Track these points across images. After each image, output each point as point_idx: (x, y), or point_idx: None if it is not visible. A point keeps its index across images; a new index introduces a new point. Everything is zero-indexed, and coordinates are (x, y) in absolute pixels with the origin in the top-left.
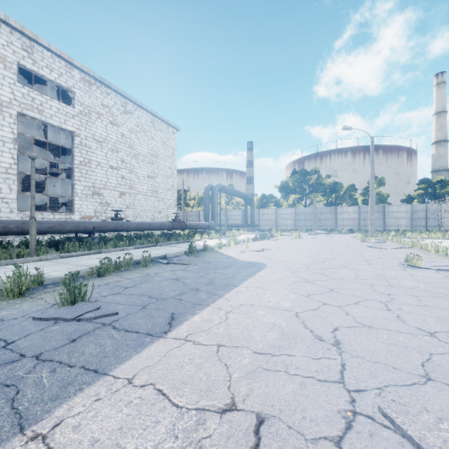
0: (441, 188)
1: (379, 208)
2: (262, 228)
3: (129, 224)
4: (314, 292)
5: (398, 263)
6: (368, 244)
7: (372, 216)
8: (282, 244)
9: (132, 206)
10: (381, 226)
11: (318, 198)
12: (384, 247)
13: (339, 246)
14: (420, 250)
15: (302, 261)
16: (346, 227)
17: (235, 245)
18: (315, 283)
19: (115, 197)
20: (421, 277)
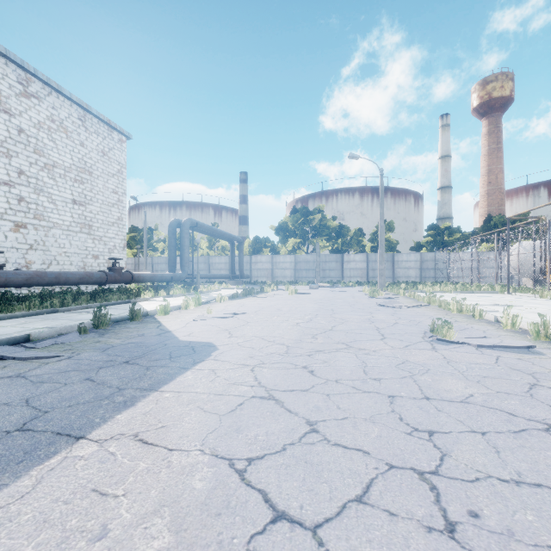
0: (449, 235)
1: (389, 256)
2: (254, 280)
3: (11, 274)
4: (269, 443)
5: (423, 335)
6: (378, 301)
7: (381, 265)
8: (269, 303)
9: (42, 246)
10: (390, 278)
11: (322, 244)
12: (397, 305)
13: (344, 305)
14: (439, 309)
15: (283, 336)
16: (353, 279)
17: (197, 306)
18: (283, 404)
19: (4, 230)
20: (465, 365)
